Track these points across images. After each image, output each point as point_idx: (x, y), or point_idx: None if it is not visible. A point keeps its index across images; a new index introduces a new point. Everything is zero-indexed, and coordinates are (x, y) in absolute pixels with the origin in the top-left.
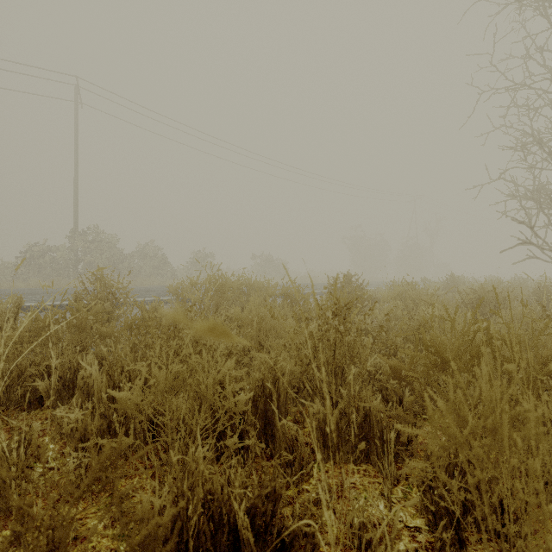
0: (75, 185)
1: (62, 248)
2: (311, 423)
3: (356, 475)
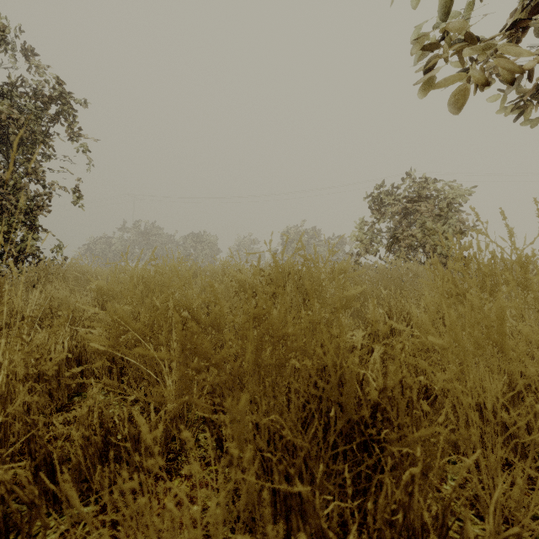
0: None
1: None
2: None
3: None
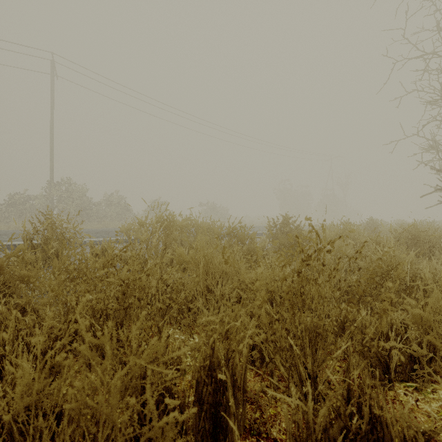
0: (51, 144)
1: (40, 197)
2: (289, 430)
3: None
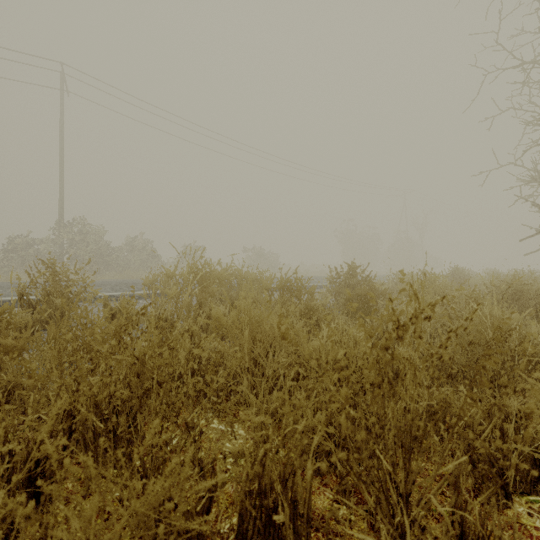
0: (60, 175)
1: (46, 240)
2: None
3: None
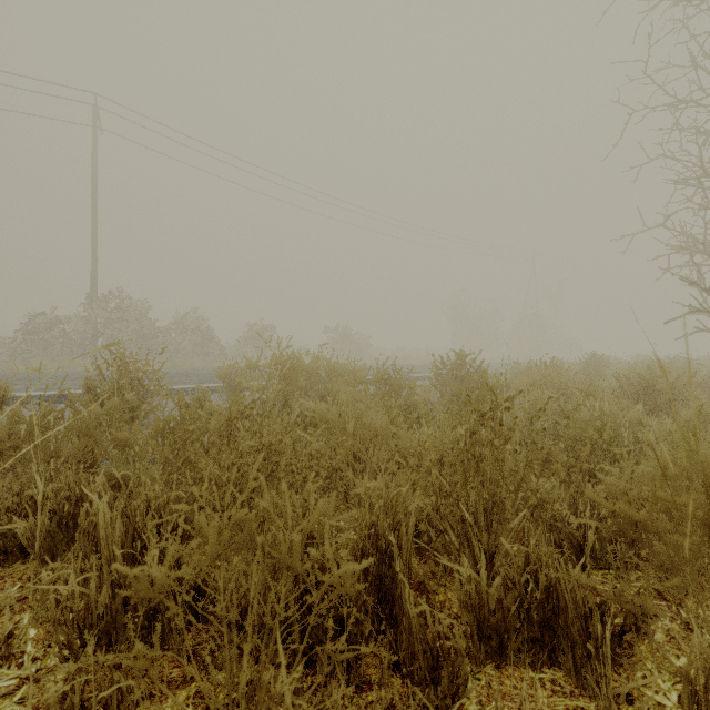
0: (93, 236)
1: (75, 319)
2: (460, 600)
3: (541, 692)
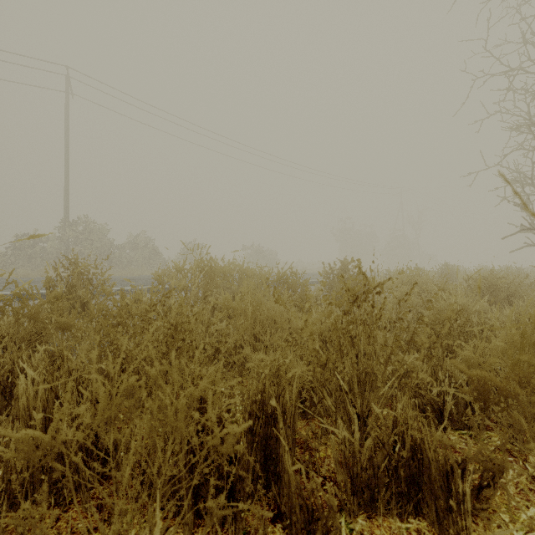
0: (65, 175)
1: (52, 238)
2: (335, 458)
3: None
